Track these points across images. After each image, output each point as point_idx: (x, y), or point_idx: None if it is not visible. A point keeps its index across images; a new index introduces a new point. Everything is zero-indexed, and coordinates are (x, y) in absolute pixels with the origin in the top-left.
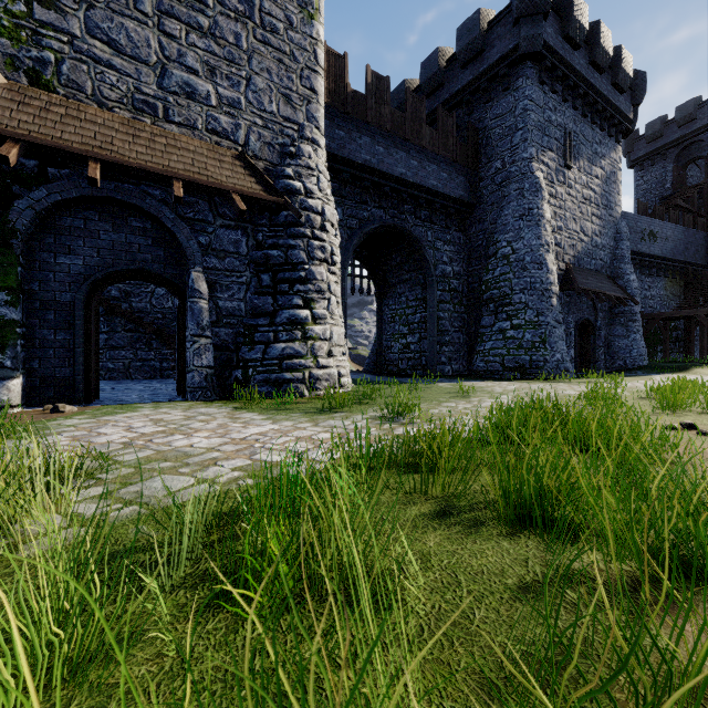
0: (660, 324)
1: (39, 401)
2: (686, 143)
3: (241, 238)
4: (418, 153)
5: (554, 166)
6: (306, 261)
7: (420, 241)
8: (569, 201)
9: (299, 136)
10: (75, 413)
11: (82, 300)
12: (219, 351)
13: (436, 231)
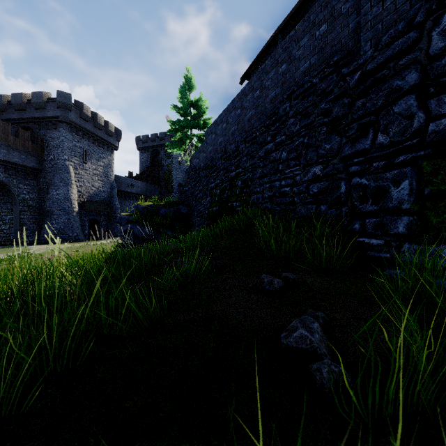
0: None
1: None
2: (154, 148)
3: None
4: (7, 146)
5: (78, 162)
6: None
7: (9, 185)
8: (86, 175)
9: None
10: None
11: None
12: None
13: (19, 180)
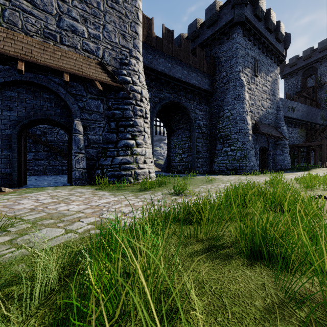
0: (296, 149)
1: None
2: (307, 67)
3: (100, 104)
4: (187, 67)
5: (250, 75)
6: (133, 116)
7: (188, 109)
8: (256, 92)
9: (129, 55)
10: (11, 192)
11: (16, 134)
12: (89, 160)
13: (195, 105)
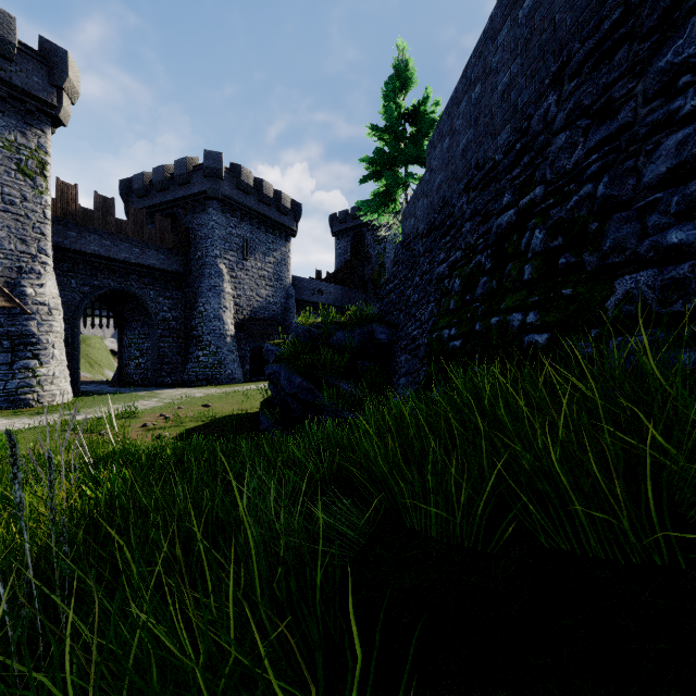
0: None
1: None
2: (356, 230)
3: None
4: (140, 243)
5: (235, 260)
6: (37, 333)
7: (143, 299)
8: (247, 279)
9: (32, 261)
10: None
11: None
12: None
13: (158, 291)
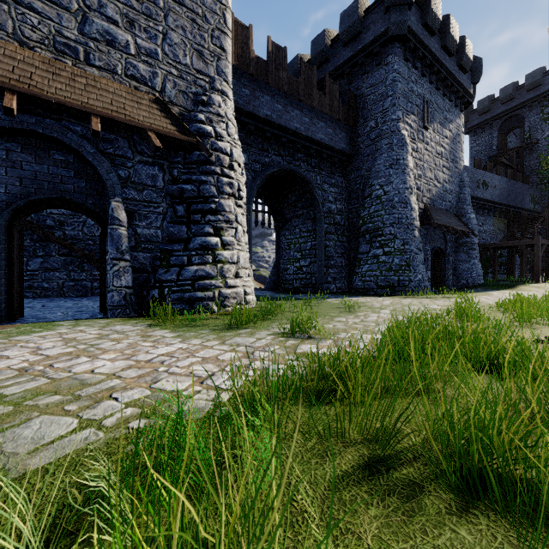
0: (491, 252)
1: None
2: (507, 116)
3: (158, 173)
4: (310, 112)
5: (416, 127)
6: (216, 195)
7: (311, 184)
8: (426, 155)
9: (210, 87)
10: None
11: (3, 225)
12: (138, 273)
13: (323, 176)
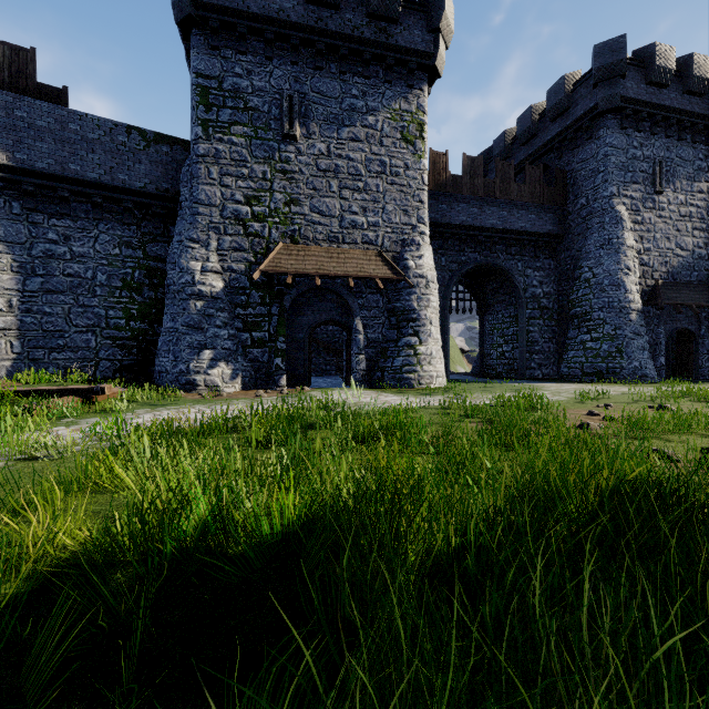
0: None
1: (290, 385)
2: None
3: (380, 298)
4: (507, 204)
5: (640, 196)
6: (416, 308)
7: (510, 272)
8: (660, 223)
9: (412, 232)
10: (310, 390)
11: (307, 337)
12: (368, 361)
13: (526, 262)
